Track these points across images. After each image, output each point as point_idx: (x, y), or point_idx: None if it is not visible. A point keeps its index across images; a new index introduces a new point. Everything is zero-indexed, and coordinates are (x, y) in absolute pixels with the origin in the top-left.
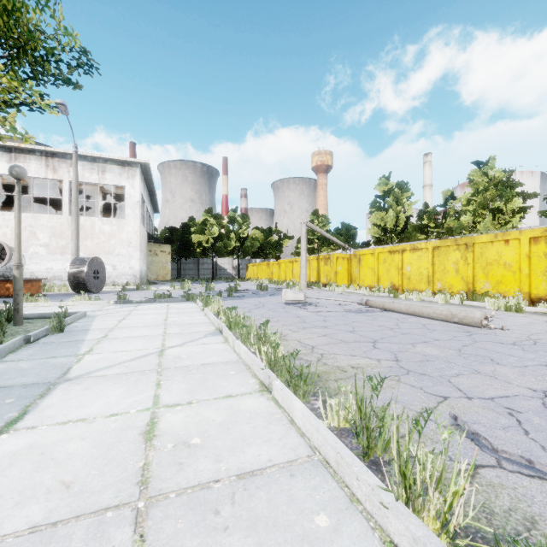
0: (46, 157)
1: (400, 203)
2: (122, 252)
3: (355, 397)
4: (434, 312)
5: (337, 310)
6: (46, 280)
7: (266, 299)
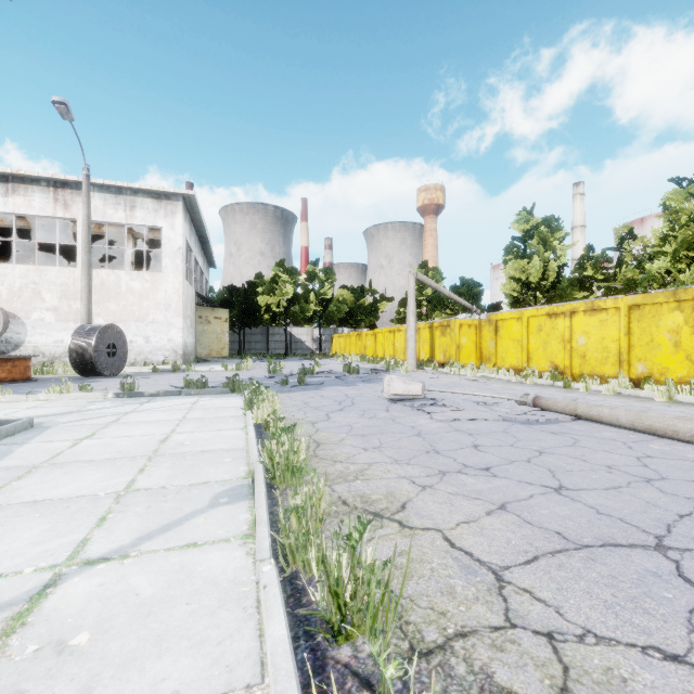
0: (55, 188)
1: (549, 247)
2: (158, 318)
3: None
4: None
5: (487, 418)
6: (55, 357)
7: (356, 390)
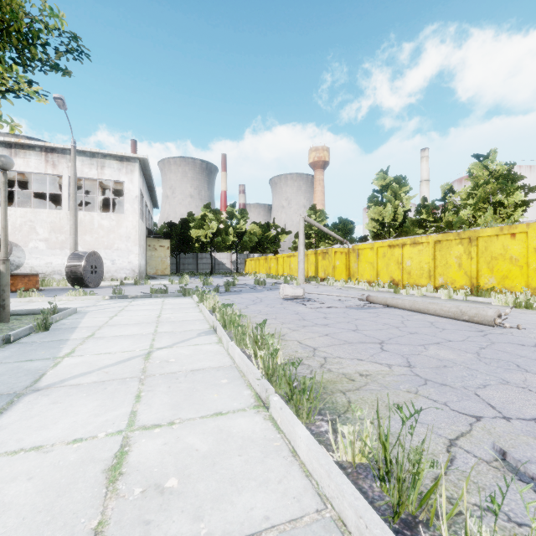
0: (46, 153)
1: (398, 198)
2: (121, 247)
3: (377, 429)
4: (441, 309)
5: (337, 306)
6: (46, 275)
7: (263, 294)
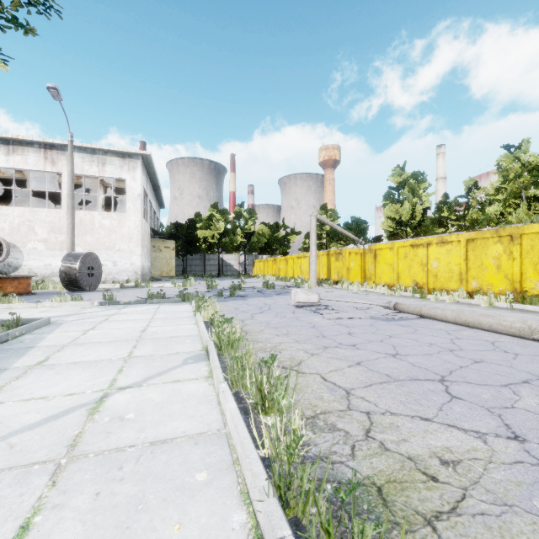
0: (45, 149)
1: (416, 195)
2: (123, 248)
3: None
4: (500, 323)
5: (361, 317)
6: (45, 277)
7: (272, 300)
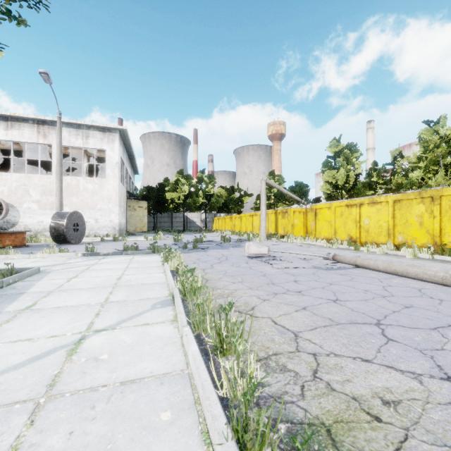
0: (38, 125)
1: (350, 163)
2: (103, 207)
3: None
4: (425, 273)
5: (304, 266)
6: (38, 232)
7: (229, 251)
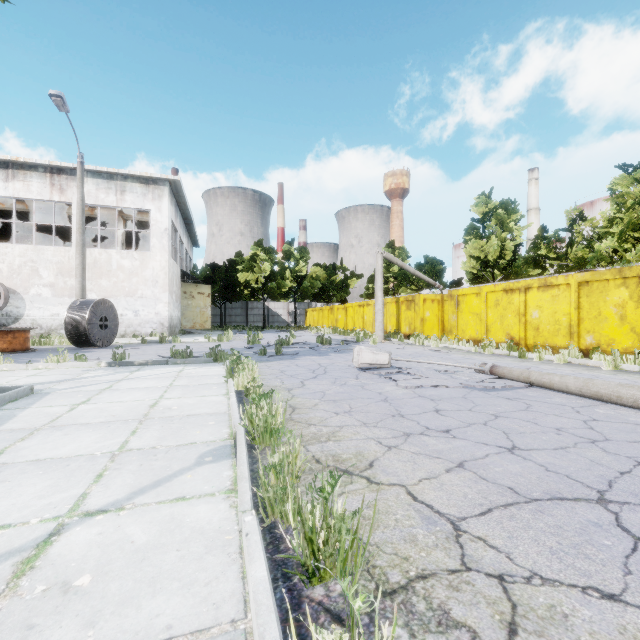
0: (51, 174)
1: (506, 228)
2: (146, 294)
3: None
4: None
5: (448, 385)
6: (51, 330)
7: (329, 359)
